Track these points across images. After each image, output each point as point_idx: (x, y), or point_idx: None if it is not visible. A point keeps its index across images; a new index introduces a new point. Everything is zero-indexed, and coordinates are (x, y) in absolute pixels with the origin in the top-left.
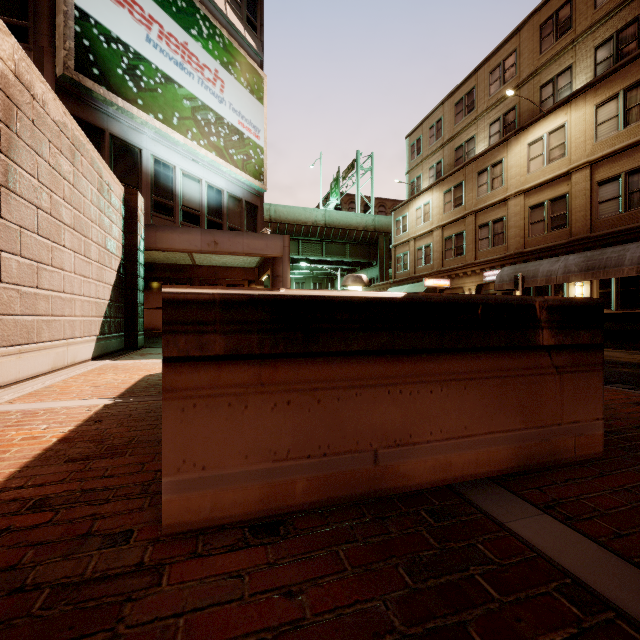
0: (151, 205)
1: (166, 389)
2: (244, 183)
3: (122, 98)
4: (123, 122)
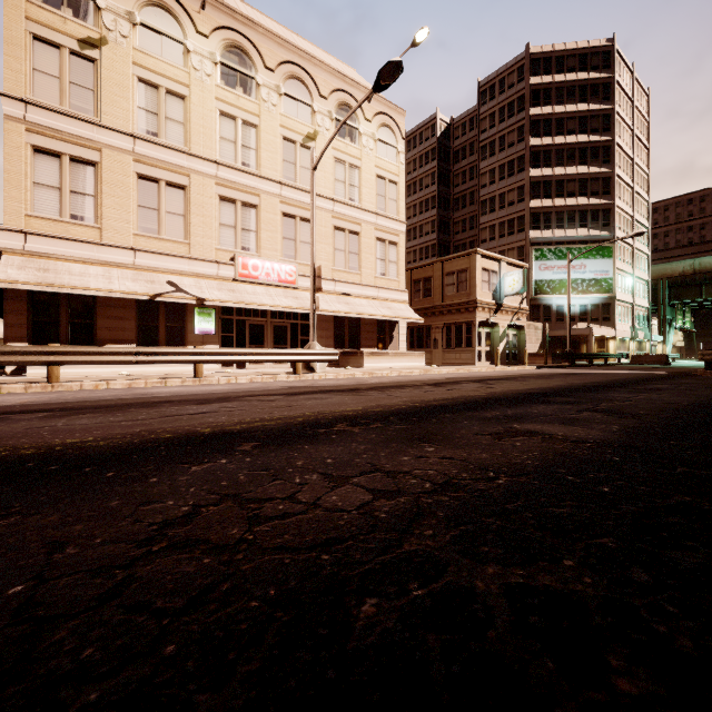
0: (555, 320)
1: None
2: (600, 297)
3: (545, 295)
4: (546, 300)
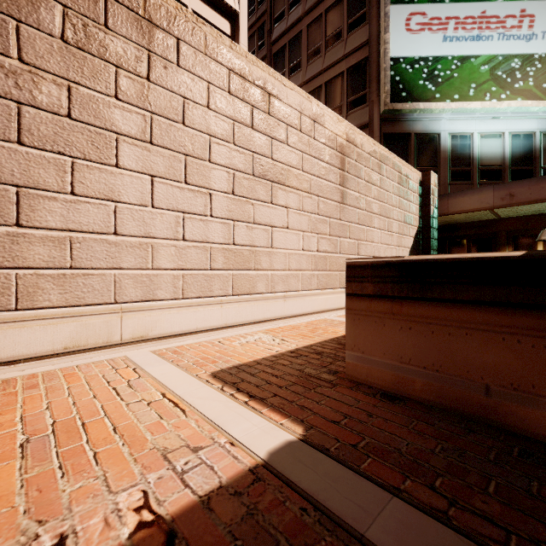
0: (448, 176)
1: (347, 308)
2: None
3: (422, 102)
4: (424, 119)
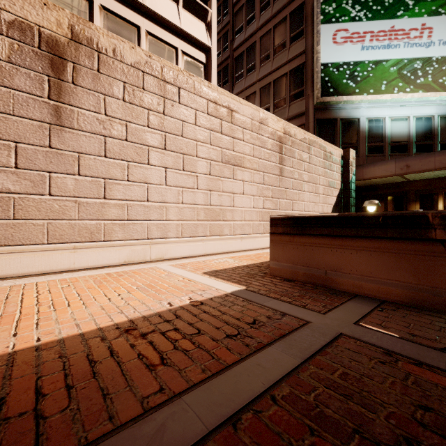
0: (366, 150)
1: (270, 240)
2: None
3: (345, 95)
4: (347, 108)
